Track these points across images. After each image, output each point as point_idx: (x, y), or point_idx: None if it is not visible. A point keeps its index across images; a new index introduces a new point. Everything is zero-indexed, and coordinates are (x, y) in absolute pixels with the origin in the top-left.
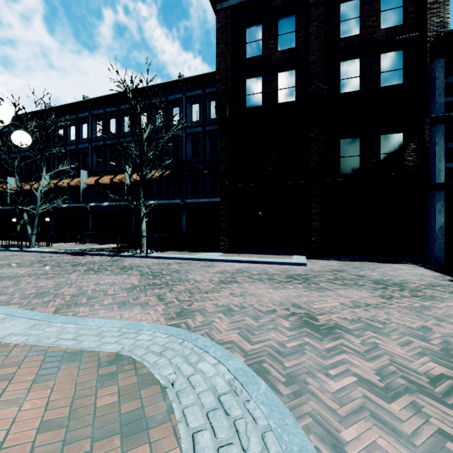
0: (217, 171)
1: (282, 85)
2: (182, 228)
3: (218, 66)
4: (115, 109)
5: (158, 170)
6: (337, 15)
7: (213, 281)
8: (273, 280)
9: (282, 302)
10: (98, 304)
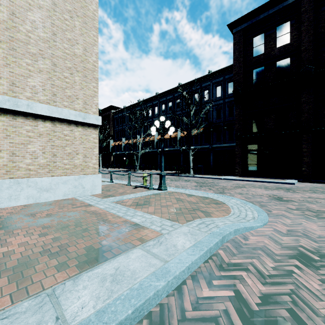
0: (233, 126)
1: (279, 69)
2: (210, 162)
3: (234, 66)
4: (172, 97)
5: (198, 130)
6: (324, 13)
7: (232, 186)
8: (267, 188)
9: (268, 194)
10: (187, 188)
